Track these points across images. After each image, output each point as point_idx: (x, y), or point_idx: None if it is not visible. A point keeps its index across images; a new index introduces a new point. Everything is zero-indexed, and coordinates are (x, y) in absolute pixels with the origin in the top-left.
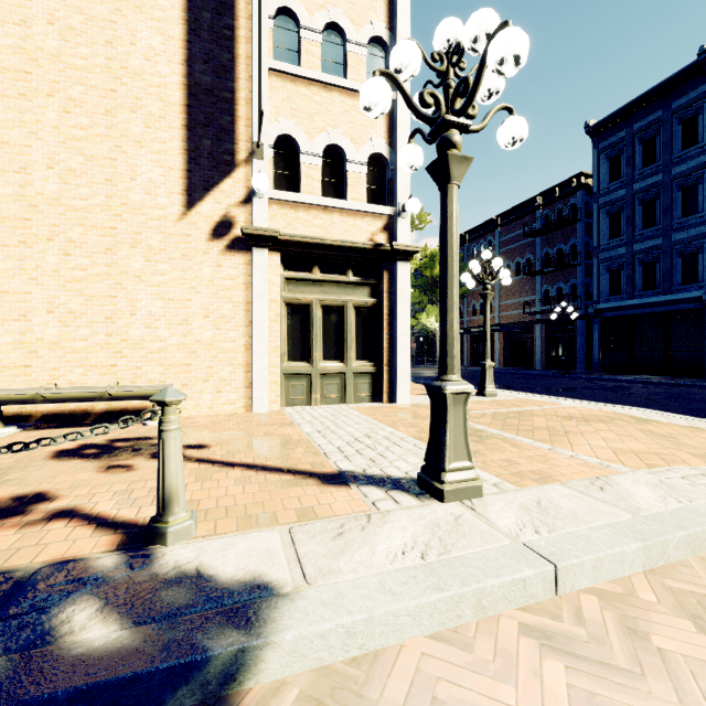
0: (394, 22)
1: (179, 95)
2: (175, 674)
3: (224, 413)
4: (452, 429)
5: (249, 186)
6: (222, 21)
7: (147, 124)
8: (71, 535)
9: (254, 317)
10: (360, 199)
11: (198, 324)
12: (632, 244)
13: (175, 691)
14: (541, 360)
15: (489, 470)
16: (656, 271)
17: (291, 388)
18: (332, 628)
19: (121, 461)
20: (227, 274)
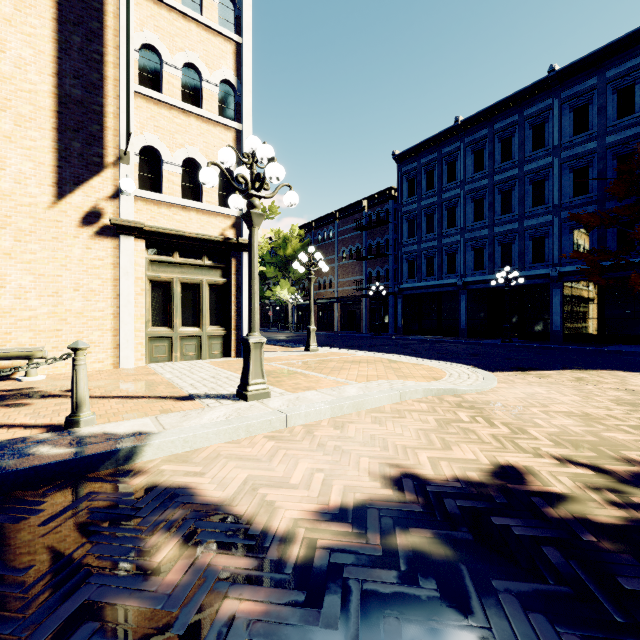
0: (240, 71)
1: (49, 102)
2: (104, 456)
3: (93, 369)
4: (254, 362)
5: (117, 185)
6: (91, 46)
7: (17, 122)
8: (8, 432)
9: (121, 291)
10: (213, 202)
11: (68, 296)
12: (421, 243)
13: (104, 463)
14: (366, 325)
15: (283, 388)
16: (434, 264)
17: (155, 349)
18: (177, 438)
19: (15, 401)
20: (97, 255)
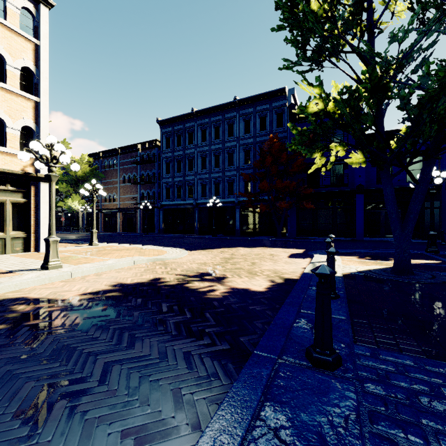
0: (39, 63)
1: None
2: None
3: None
4: (52, 250)
5: None
6: None
7: None
8: None
9: None
10: (16, 147)
11: None
12: (174, 178)
13: None
14: (140, 228)
15: (70, 264)
16: (181, 191)
17: None
18: (12, 284)
19: None
20: None
